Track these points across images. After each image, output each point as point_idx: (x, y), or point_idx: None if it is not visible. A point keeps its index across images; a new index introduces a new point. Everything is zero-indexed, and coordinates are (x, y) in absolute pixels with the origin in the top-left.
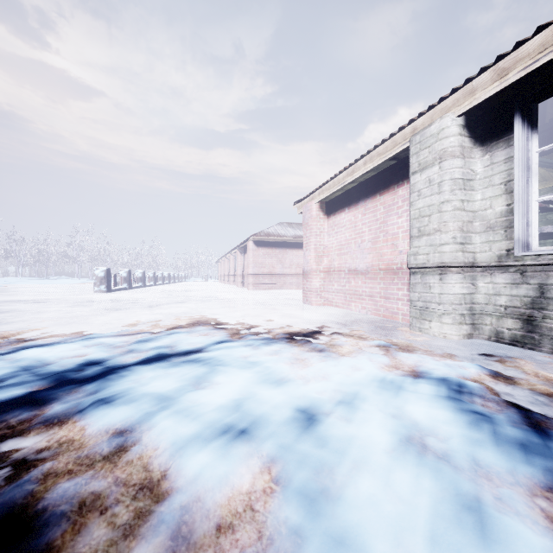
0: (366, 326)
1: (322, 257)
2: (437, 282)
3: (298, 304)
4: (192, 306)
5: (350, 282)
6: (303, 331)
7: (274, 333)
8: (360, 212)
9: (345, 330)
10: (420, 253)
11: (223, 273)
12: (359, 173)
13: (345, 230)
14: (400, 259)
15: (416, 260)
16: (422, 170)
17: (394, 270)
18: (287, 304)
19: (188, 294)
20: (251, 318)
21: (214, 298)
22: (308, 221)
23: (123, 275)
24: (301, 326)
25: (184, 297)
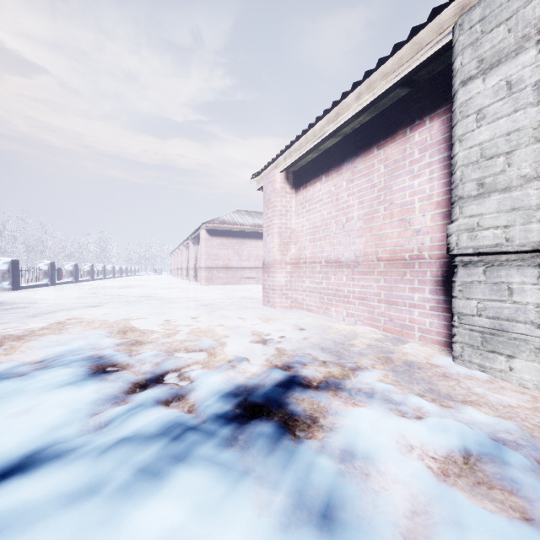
0: (372, 354)
1: (289, 244)
2: (532, 281)
3: (257, 306)
4: (105, 312)
5: (329, 277)
6: (266, 381)
7: (202, 393)
8: (345, 179)
9: (344, 372)
10: (486, 226)
11: (176, 266)
12: (347, 114)
13: (321, 206)
14: (417, 243)
15: (474, 240)
16: (490, 70)
17: (405, 259)
18: (242, 306)
19: (122, 291)
20: (178, 339)
21: (150, 298)
22: (269, 197)
23: (42, 268)
24: (262, 359)
25: (111, 297)
